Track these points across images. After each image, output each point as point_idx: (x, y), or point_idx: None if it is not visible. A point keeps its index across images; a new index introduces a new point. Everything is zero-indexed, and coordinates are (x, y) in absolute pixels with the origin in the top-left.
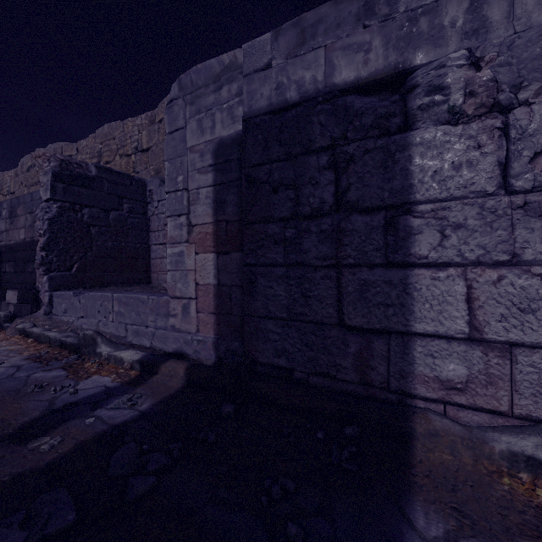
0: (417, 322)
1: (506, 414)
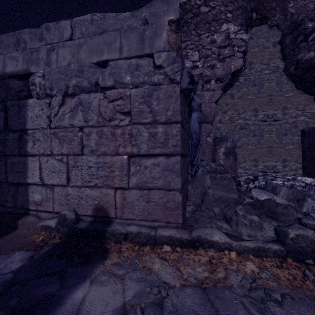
0: (29, 179)
1: (54, 212)
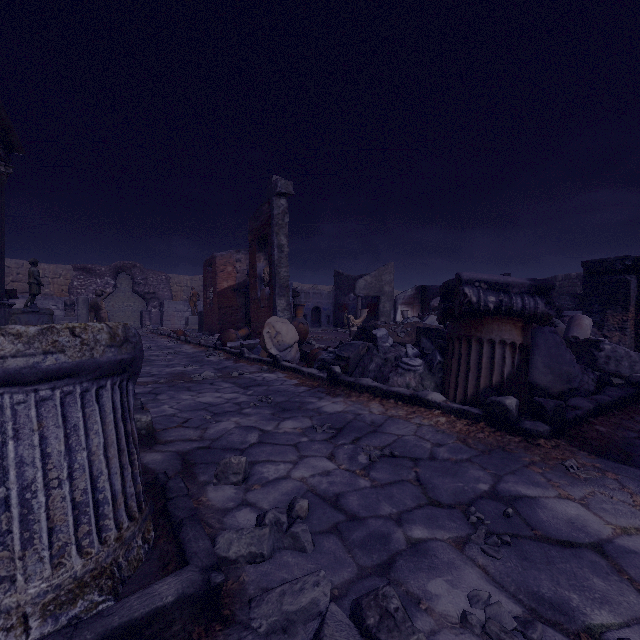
0: None
1: None
